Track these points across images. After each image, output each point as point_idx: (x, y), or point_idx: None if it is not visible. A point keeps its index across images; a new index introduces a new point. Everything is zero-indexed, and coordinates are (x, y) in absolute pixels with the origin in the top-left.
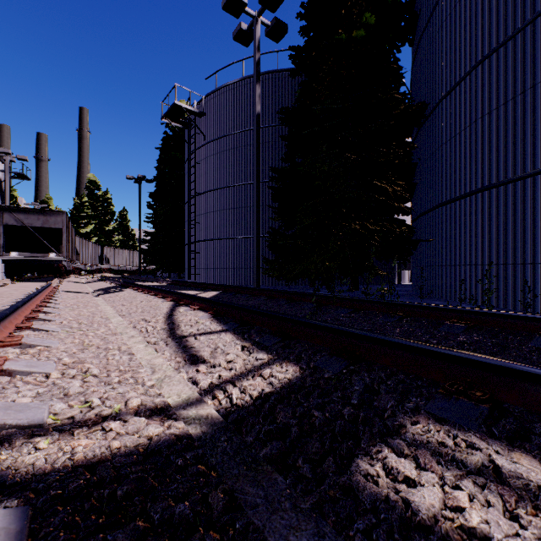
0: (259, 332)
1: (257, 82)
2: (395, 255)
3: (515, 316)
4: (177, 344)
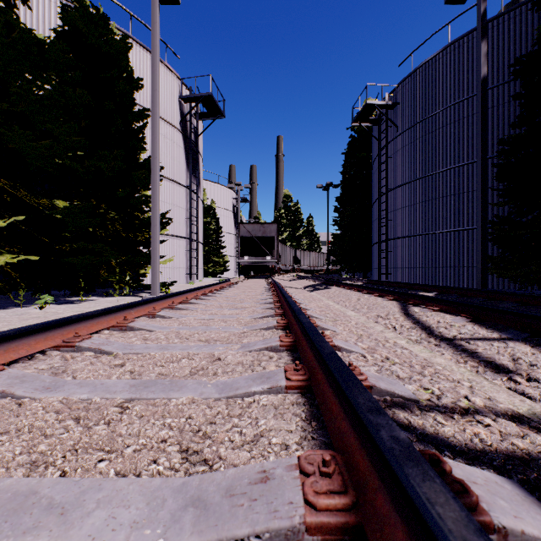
0: None
1: (482, 39)
2: None
3: None
4: (452, 346)
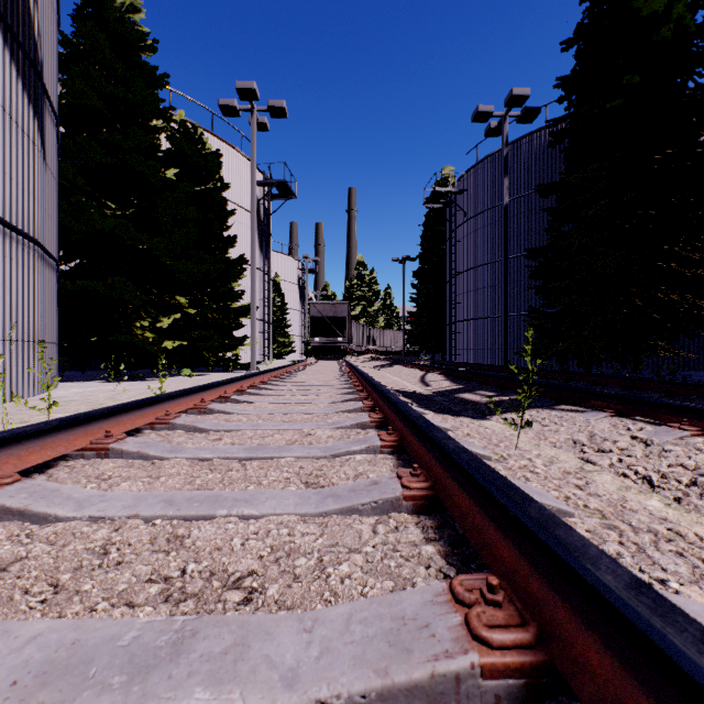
0: (461, 380)
1: (505, 176)
2: (688, 332)
3: (618, 377)
4: (423, 383)
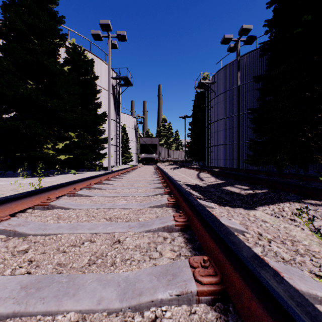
0: (221, 177)
1: (238, 71)
2: None
3: (318, 176)
4: (199, 179)
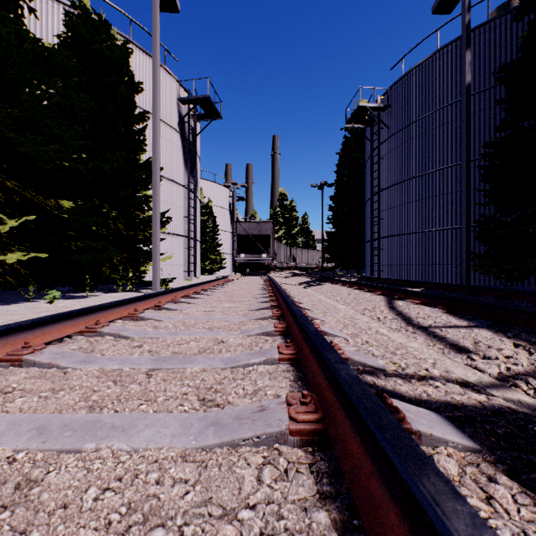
0: (529, 333)
1: (466, 48)
2: None
3: None
4: (425, 333)
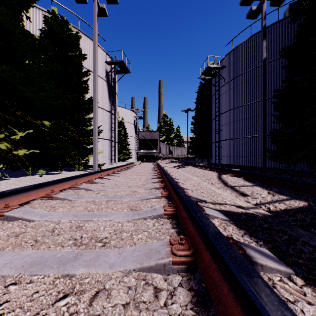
0: (277, 187)
1: (263, 39)
2: None
3: None
4: (231, 189)
